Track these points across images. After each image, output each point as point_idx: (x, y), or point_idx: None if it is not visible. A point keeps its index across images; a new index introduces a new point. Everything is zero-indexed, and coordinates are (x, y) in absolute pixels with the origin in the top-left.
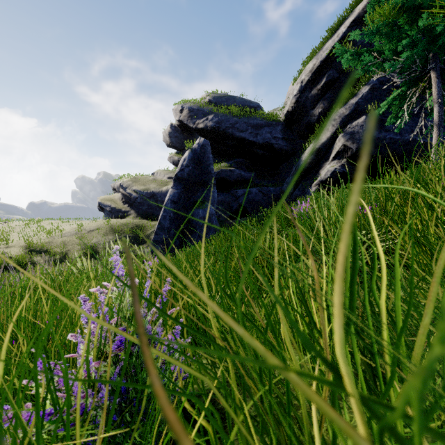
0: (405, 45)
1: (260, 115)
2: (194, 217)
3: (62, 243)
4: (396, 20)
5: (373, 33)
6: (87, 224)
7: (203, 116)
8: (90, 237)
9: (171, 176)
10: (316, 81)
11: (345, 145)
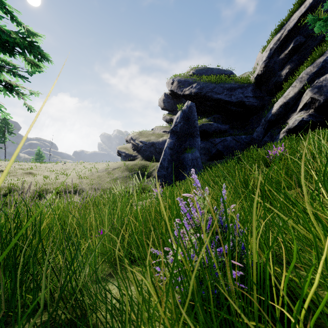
0: None
1: (233, 80)
2: (185, 159)
3: (97, 176)
4: None
5: None
6: (112, 164)
7: (188, 85)
8: (114, 173)
9: (165, 130)
10: (284, 47)
11: (313, 98)
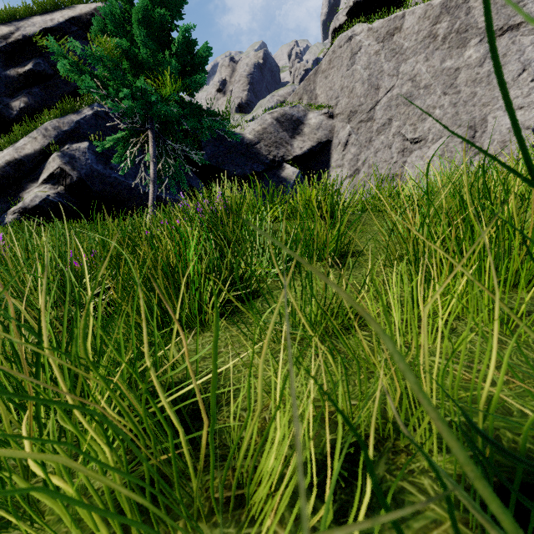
0: (127, 95)
1: None
2: None
3: None
4: (119, 63)
5: (96, 59)
6: None
7: None
8: None
9: None
10: (16, 60)
11: (63, 169)
